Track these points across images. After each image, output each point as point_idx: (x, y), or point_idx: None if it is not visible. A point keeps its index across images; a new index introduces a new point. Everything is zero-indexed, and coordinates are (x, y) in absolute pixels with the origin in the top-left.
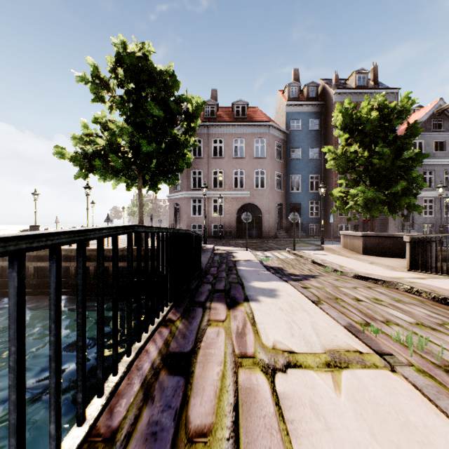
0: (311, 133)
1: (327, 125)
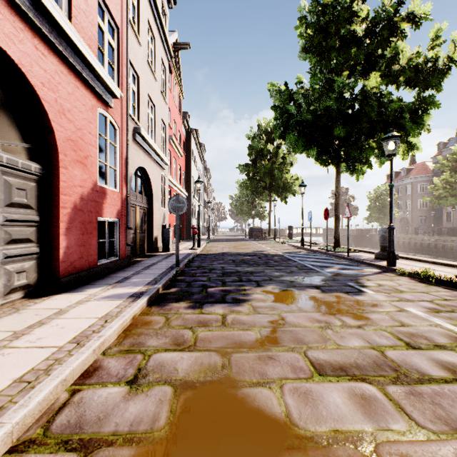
0: None
1: None
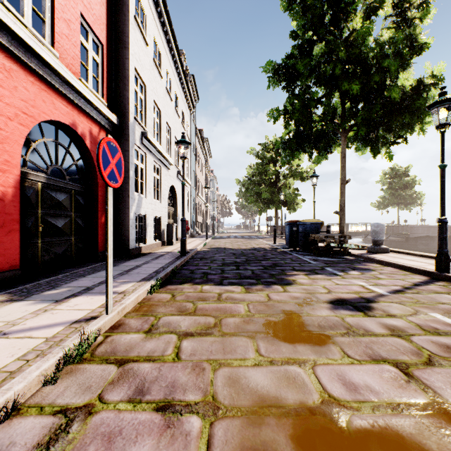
0: None
1: None
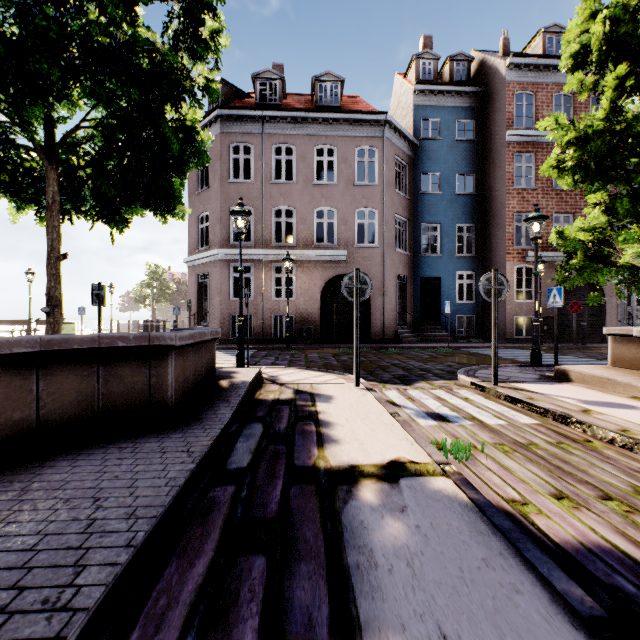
0: (460, 146)
1: (491, 129)
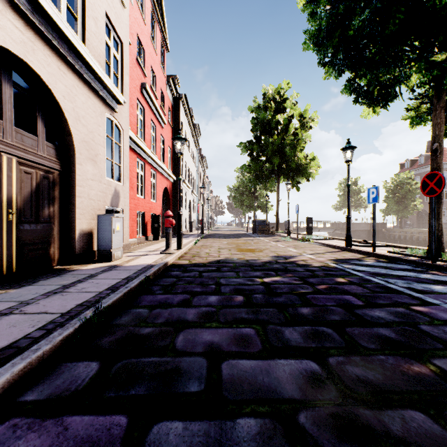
0: None
1: None
